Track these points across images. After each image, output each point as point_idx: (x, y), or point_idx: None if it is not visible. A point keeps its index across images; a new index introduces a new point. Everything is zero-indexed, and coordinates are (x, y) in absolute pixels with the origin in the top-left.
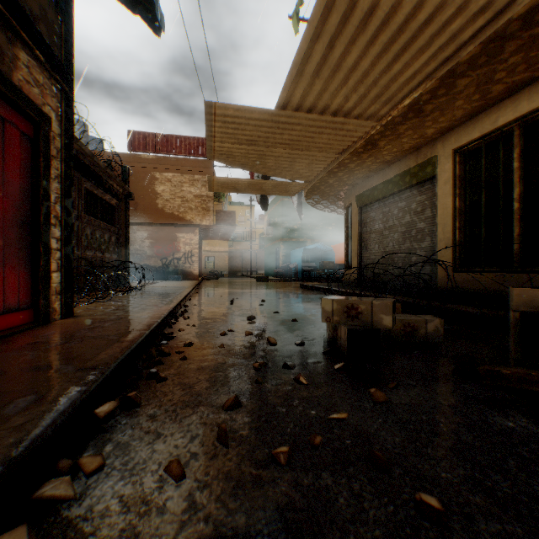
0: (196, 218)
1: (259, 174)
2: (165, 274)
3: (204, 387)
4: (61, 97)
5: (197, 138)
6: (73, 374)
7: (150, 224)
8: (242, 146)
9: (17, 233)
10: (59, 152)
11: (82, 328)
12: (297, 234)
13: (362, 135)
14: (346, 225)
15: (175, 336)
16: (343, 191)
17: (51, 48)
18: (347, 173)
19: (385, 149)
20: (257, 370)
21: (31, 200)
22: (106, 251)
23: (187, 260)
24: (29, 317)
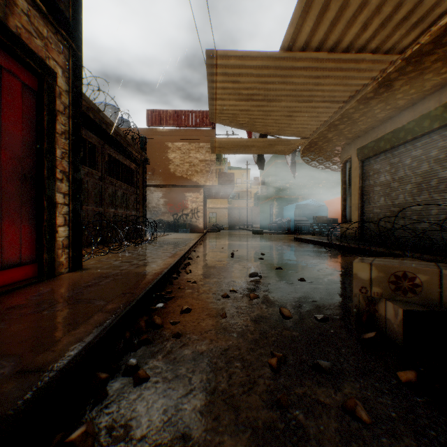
0: (201, 180)
1: (256, 137)
2: (176, 228)
3: (197, 407)
4: (68, 54)
5: (202, 111)
6: (1, 384)
7: (164, 186)
8: (243, 103)
9: (17, 187)
10: (66, 108)
11: (78, 285)
12: (289, 192)
13: (375, 75)
14: (343, 179)
15: (174, 296)
16: (341, 146)
17: (54, 0)
18: (349, 124)
19: (399, 91)
20: (275, 371)
21: (35, 154)
22: (126, 208)
23: (193, 216)
24: (32, 272)
